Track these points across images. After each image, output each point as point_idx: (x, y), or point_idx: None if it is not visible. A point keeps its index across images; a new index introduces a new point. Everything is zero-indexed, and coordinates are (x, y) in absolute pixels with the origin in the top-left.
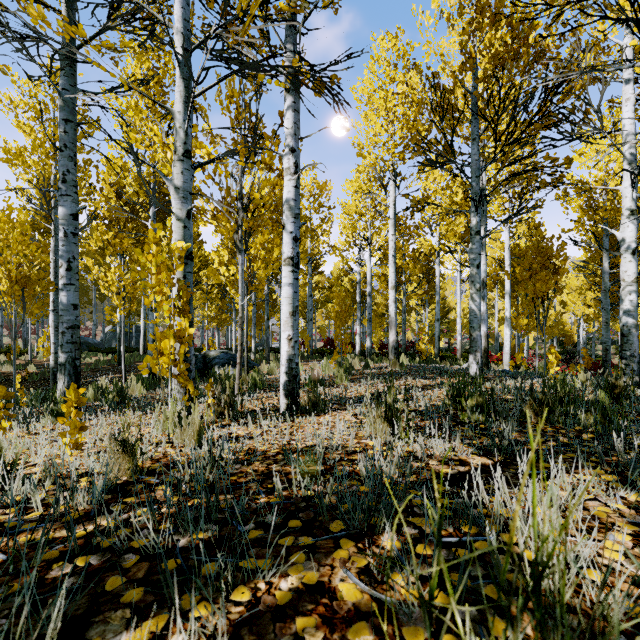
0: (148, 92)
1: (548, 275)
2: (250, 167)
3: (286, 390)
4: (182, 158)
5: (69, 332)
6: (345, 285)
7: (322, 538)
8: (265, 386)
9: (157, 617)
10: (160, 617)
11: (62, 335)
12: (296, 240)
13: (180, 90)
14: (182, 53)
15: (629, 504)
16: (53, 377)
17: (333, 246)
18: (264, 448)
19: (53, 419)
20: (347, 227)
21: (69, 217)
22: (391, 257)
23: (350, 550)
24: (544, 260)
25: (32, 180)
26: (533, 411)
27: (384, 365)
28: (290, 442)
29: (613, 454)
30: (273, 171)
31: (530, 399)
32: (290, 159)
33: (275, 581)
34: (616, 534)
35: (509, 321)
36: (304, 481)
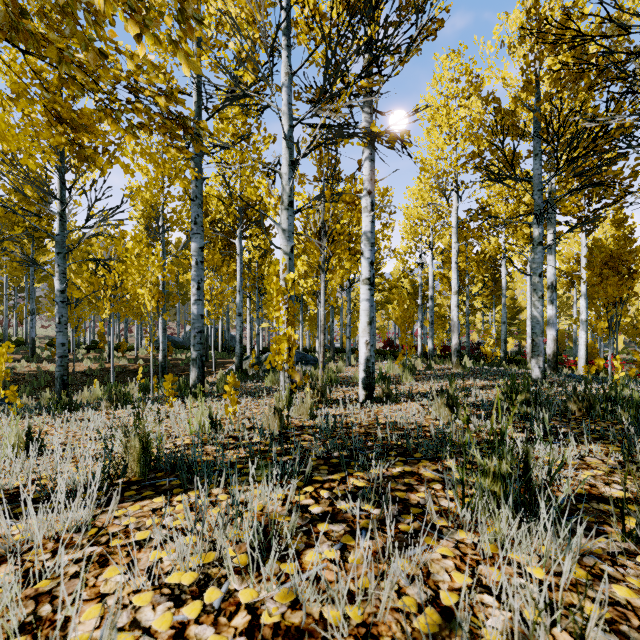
0: (237, 131)
1: (621, 280)
2: (334, 205)
3: (364, 384)
4: (287, 207)
5: (198, 335)
6: (405, 286)
7: (410, 458)
8: (338, 382)
9: (340, 473)
10: (341, 473)
11: (194, 338)
12: (372, 264)
13: (286, 157)
14: (287, 129)
15: (618, 461)
16: (161, 370)
17: (394, 250)
18: (358, 421)
19: (194, 399)
20: (409, 233)
21: (199, 250)
22: (453, 264)
23: (427, 464)
24: (616, 265)
25: (147, 210)
26: (576, 407)
27: (446, 367)
28: (375, 419)
29: (632, 438)
30: (350, 204)
31: (574, 397)
32: (367, 200)
33: (390, 469)
34: (595, 470)
35: (585, 324)
36: (395, 434)
